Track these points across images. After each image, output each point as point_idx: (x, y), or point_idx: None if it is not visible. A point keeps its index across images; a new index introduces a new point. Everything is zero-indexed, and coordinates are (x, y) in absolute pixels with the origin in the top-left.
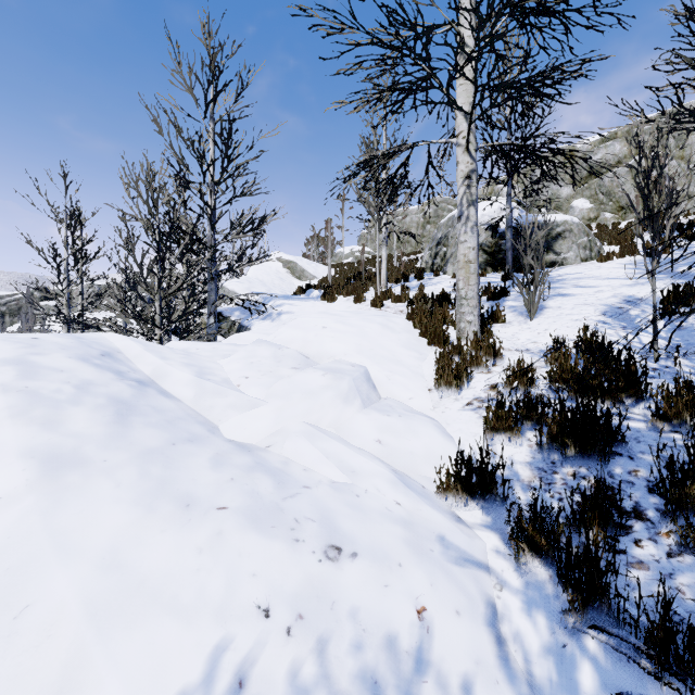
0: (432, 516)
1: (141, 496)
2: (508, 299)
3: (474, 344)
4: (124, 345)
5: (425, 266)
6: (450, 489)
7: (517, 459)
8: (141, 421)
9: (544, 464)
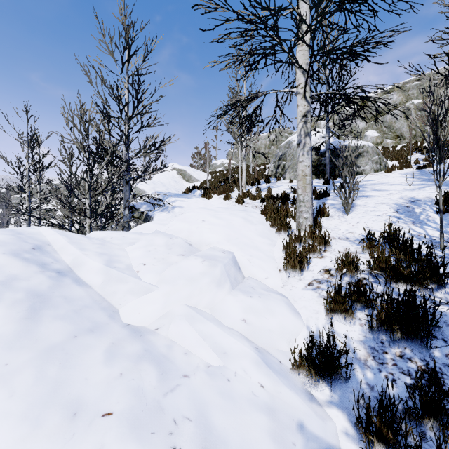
0: (291, 399)
1: (31, 407)
2: (329, 198)
3: (309, 235)
4: (53, 239)
5: (270, 174)
6: (302, 366)
7: (352, 337)
8: (51, 314)
9: (375, 343)
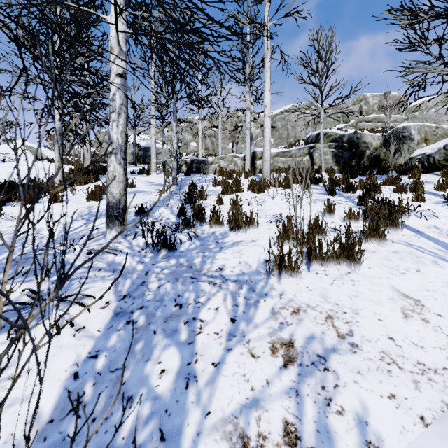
0: None
1: None
2: None
3: None
4: None
5: None
6: None
7: None
8: None
9: None
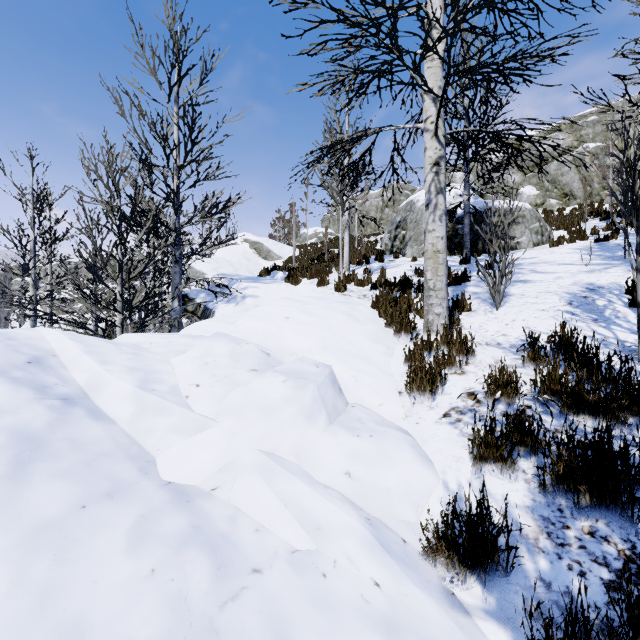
0: (422, 606)
1: None
2: (469, 284)
3: (443, 339)
4: (61, 346)
5: (384, 248)
6: (438, 549)
7: (514, 501)
8: (46, 470)
9: (549, 511)
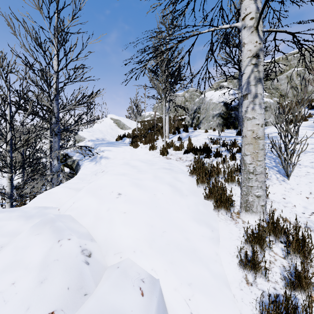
0: None
1: None
2: None
3: (269, 226)
4: None
5: (187, 124)
6: None
7: None
8: None
9: None
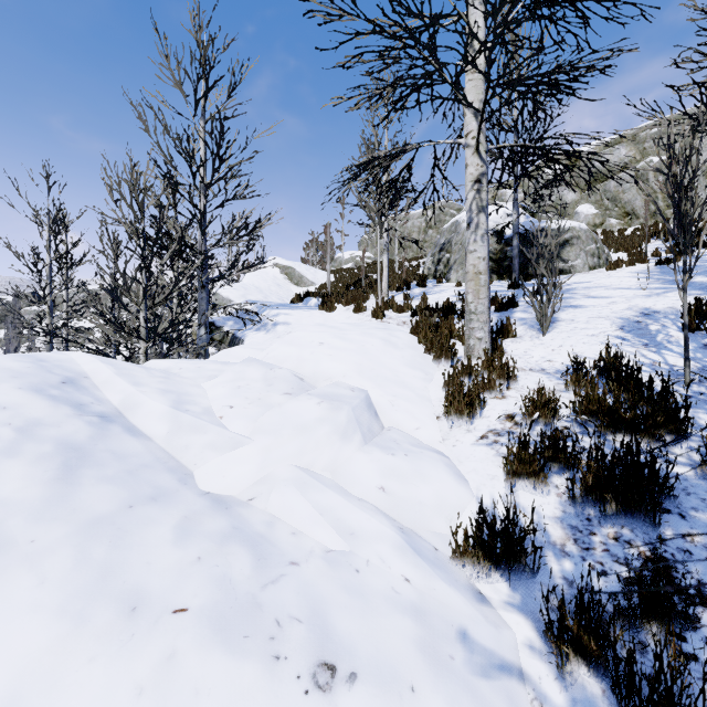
0: (449, 598)
1: (71, 599)
2: (517, 310)
3: (484, 364)
4: (92, 369)
5: (427, 273)
6: (468, 554)
7: (545, 513)
8: (94, 475)
9: (578, 521)
